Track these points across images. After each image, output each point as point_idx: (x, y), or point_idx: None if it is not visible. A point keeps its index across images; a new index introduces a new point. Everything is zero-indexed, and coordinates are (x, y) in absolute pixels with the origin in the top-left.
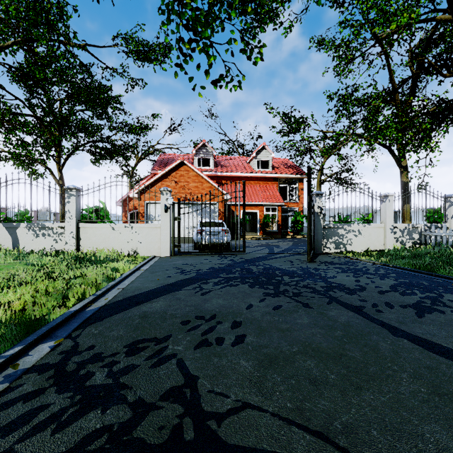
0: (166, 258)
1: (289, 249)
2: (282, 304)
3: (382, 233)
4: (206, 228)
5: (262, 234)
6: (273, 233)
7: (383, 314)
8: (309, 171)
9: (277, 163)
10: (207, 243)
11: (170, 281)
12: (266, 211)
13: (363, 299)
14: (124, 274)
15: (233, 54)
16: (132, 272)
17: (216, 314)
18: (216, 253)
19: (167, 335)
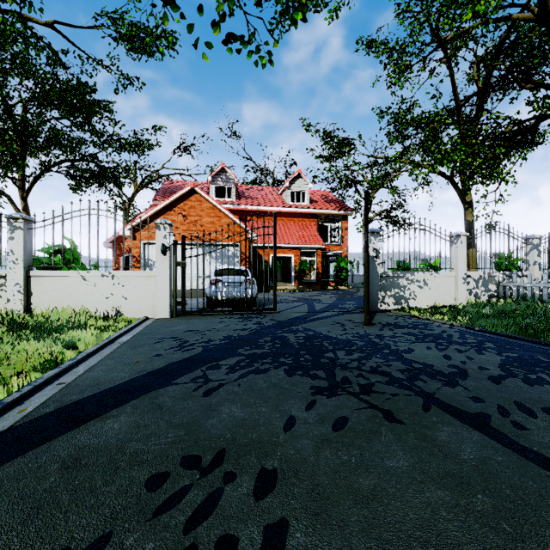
0: (163, 321)
1: (334, 305)
2: (348, 415)
3: (453, 283)
4: (223, 278)
5: (298, 285)
6: (311, 283)
7: (531, 434)
8: (367, 198)
9: (315, 195)
10: (225, 298)
11: (157, 364)
12: (302, 256)
13: (476, 397)
14: (83, 354)
15: (259, 3)
16: (99, 347)
17: (226, 449)
18: (236, 312)
19: (99, 538)
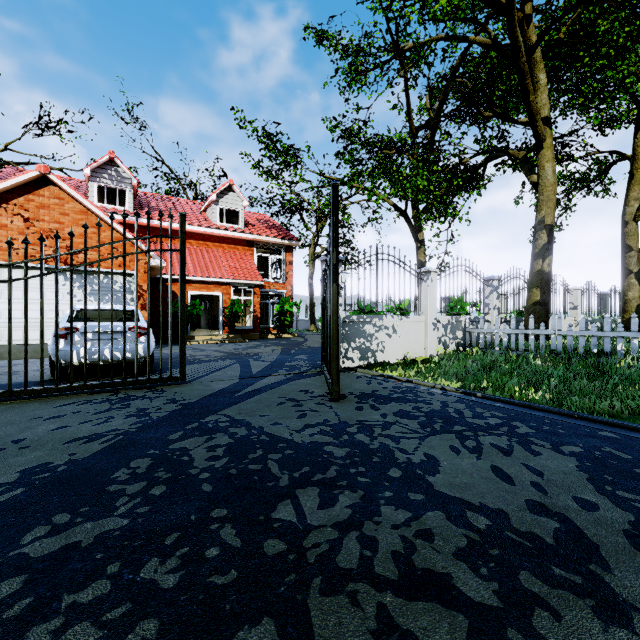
0: None
1: (279, 363)
2: None
3: (423, 330)
4: (83, 325)
5: (229, 333)
6: (247, 331)
7: None
8: (337, 194)
9: (252, 218)
10: (87, 362)
11: None
12: (235, 295)
13: None
14: None
15: None
16: None
17: None
18: (106, 388)
19: None
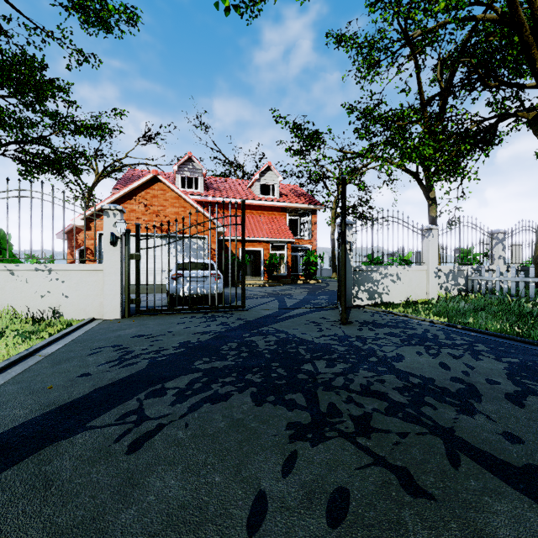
0: (111, 323)
1: (306, 300)
2: (347, 483)
3: (424, 277)
4: (185, 272)
5: (268, 279)
6: (281, 277)
7: None
8: (344, 184)
9: (285, 189)
10: (188, 295)
11: (77, 391)
12: (272, 250)
13: (509, 433)
14: None
15: None
16: (7, 364)
17: None
18: (200, 311)
19: None
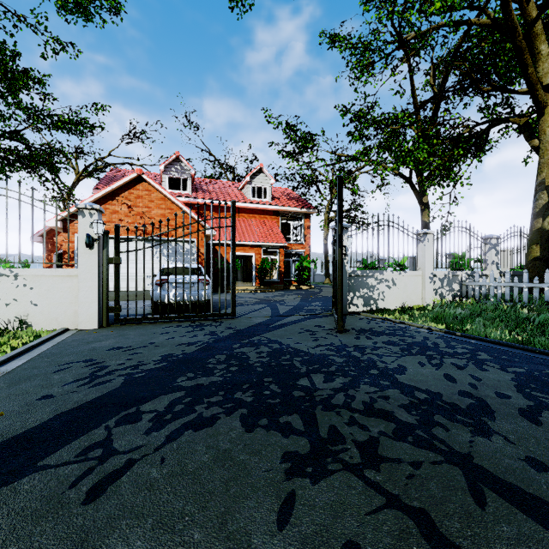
0: (87, 334)
1: (299, 307)
2: (357, 535)
3: (420, 283)
4: (171, 278)
5: (259, 285)
6: (273, 283)
7: None
8: (341, 184)
9: (277, 192)
10: (174, 302)
11: (34, 419)
12: (264, 255)
13: (532, 458)
14: None
15: None
16: None
17: None
18: (187, 319)
19: None
